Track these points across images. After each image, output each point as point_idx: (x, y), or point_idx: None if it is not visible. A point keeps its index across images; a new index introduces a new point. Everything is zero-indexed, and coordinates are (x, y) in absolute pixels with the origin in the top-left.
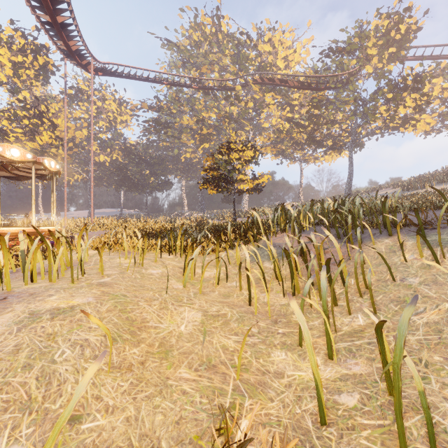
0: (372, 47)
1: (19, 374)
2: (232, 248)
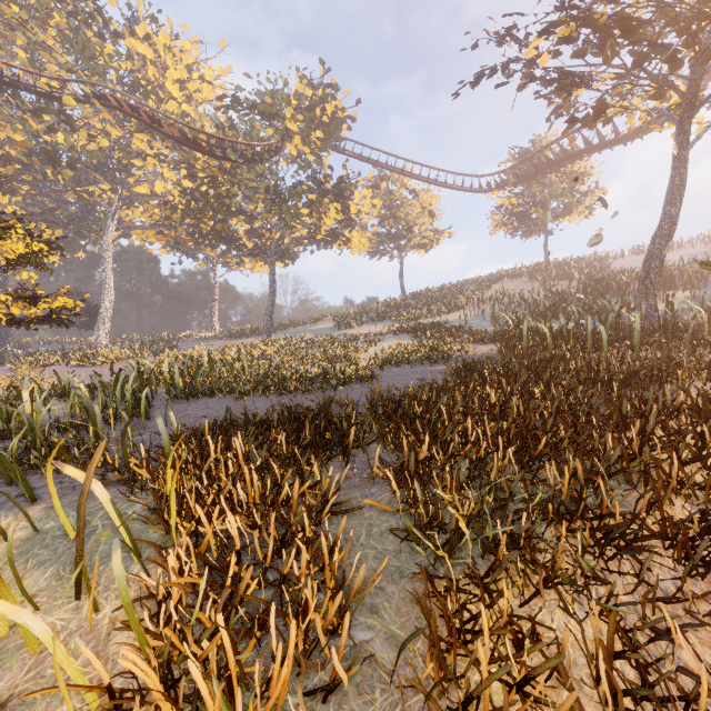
0: (292, 121)
1: None
2: None
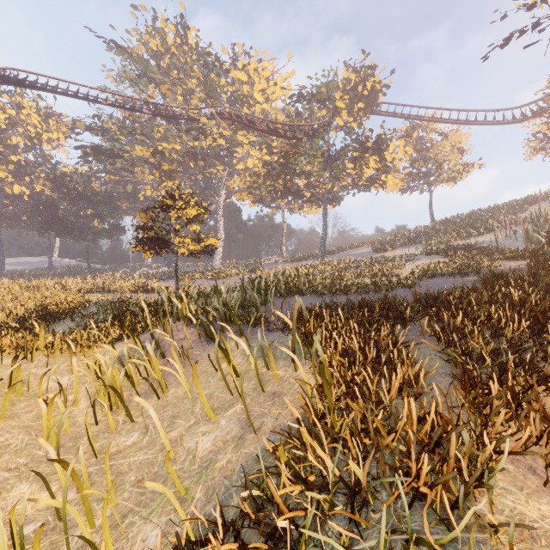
0: (340, 101)
1: None
2: (114, 344)
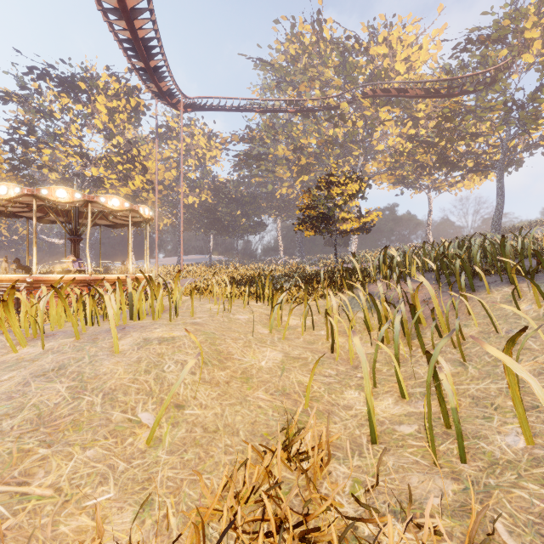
0: (532, 29)
1: (143, 375)
2: (325, 297)
